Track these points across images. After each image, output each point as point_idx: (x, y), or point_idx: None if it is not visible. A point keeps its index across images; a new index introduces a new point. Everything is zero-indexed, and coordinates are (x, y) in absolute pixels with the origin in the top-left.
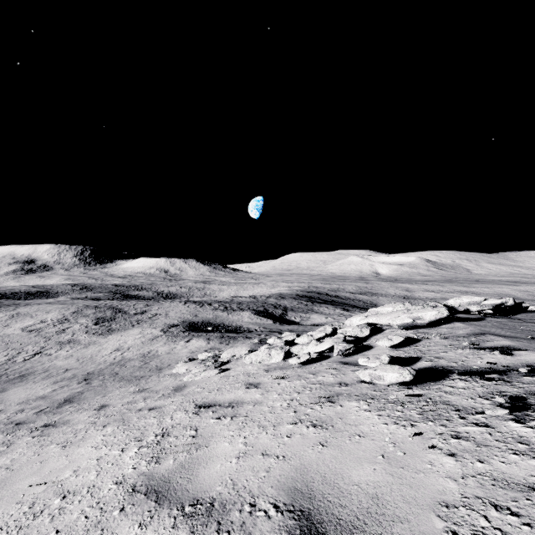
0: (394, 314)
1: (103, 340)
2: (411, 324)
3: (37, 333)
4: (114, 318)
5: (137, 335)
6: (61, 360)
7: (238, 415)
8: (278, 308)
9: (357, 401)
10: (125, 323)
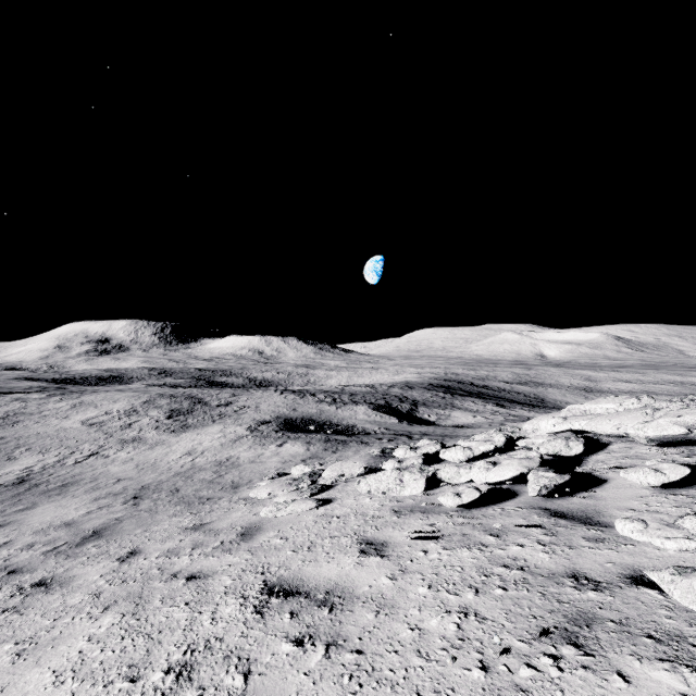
0: (625, 416)
1: (174, 439)
2: (681, 438)
3: (98, 427)
4: (192, 411)
5: (216, 434)
6: (117, 465)
7: (342, 640)
8: (405, 401)
9: (669, 667)
10: (205, 418)
